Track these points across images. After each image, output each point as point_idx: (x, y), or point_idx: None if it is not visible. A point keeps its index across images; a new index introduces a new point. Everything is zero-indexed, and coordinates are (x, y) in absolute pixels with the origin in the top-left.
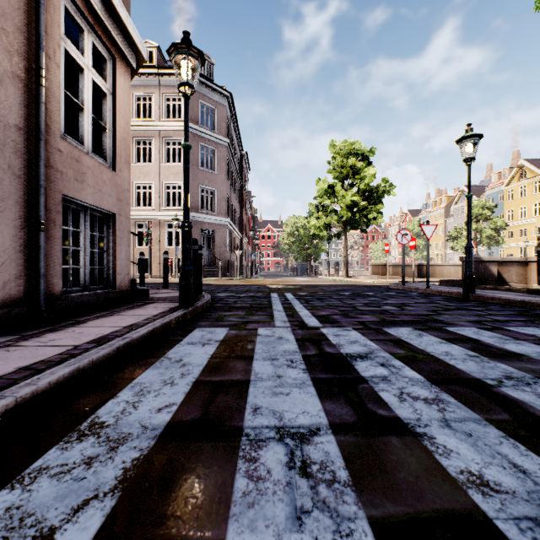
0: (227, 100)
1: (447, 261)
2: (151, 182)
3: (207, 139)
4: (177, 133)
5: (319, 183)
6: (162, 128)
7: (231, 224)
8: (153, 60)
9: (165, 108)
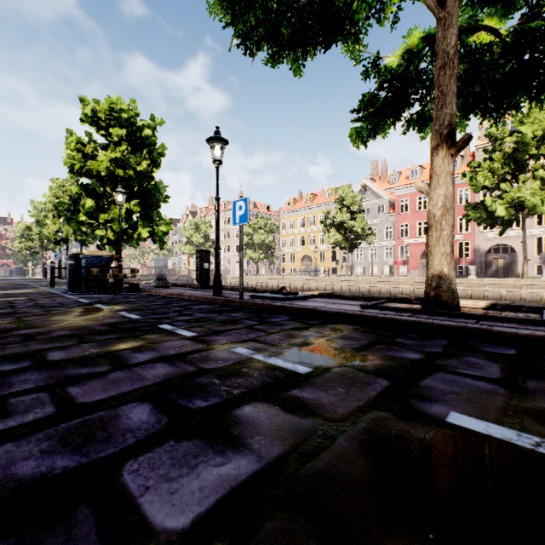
0: None
1: None
2: None
3: None
4: None
5: (20, 225)
6: None
7: None
8: None
9: None
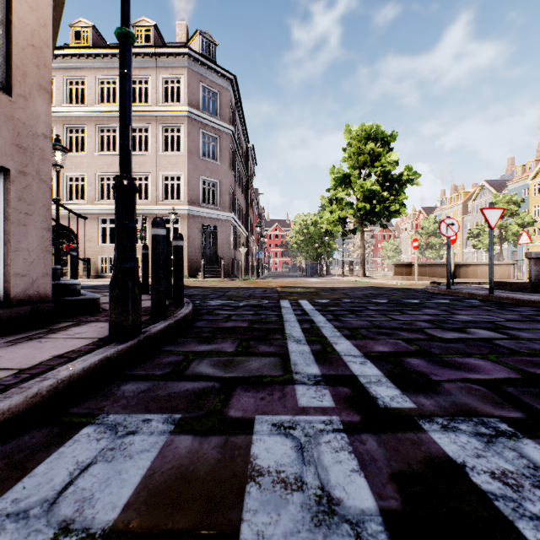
0: (231, 84)
1: (465, 260)
2: (147, 173)
3: (209, 126)
4: (176, 119)
5: (333, 172)
6: (159, 114)
7: (236, 220)
8: (149, 40)
9: (163, 92)
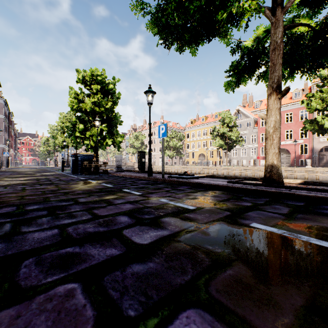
0: (4, 101)
1: None
2: None
3: None
4: None
5: (43, 138)
6: None
7: (5, 146)
8: None
9: None
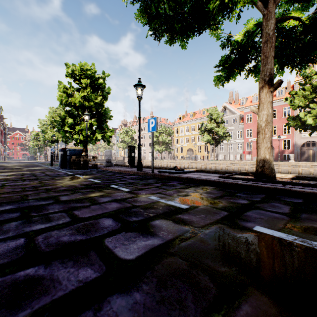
0: None
1: None
2: None
3: None
4: None
5: (33, 132)
6: None
7: None
8: None
9: None
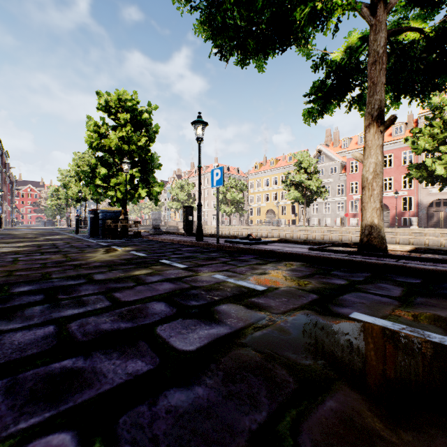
0: None
1: None
2: None
3: None
4: None
5: (51, 187)
6: None
7: None
8: None
9: None
